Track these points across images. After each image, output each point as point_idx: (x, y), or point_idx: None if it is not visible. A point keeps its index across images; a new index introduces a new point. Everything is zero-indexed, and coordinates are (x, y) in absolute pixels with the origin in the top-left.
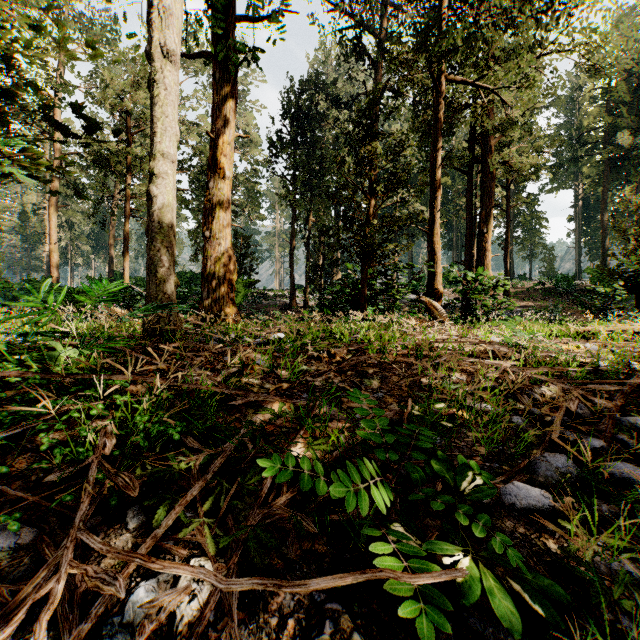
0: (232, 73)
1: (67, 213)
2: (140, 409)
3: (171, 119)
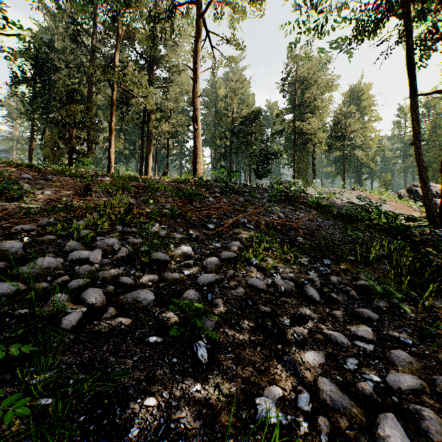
0: None
1: None
2: None
3: None
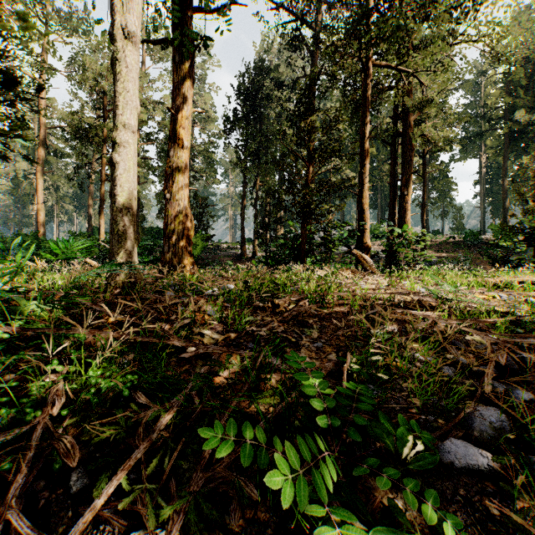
0: (190, 57)
1: (53, 178)
2: (93, 364)
3: (132, 94)
